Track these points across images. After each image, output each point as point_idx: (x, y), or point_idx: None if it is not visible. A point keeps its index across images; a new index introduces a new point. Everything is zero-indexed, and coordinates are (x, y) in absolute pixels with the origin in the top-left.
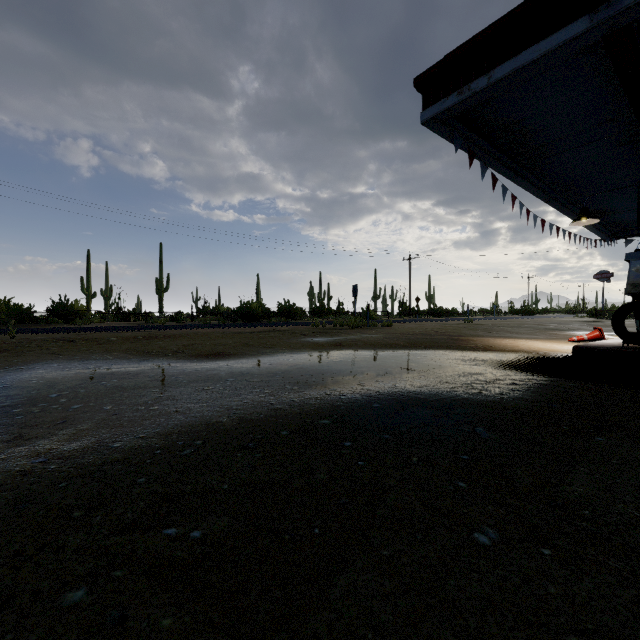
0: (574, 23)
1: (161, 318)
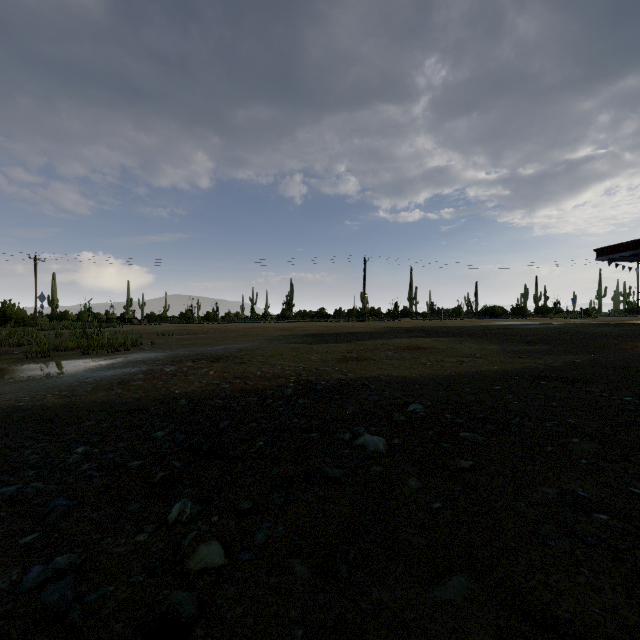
0: (630, 251)
1: (426, 316)
